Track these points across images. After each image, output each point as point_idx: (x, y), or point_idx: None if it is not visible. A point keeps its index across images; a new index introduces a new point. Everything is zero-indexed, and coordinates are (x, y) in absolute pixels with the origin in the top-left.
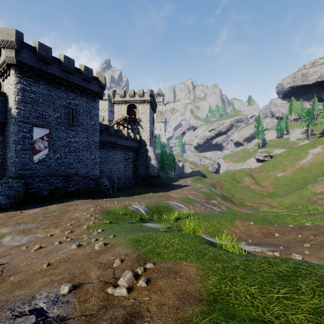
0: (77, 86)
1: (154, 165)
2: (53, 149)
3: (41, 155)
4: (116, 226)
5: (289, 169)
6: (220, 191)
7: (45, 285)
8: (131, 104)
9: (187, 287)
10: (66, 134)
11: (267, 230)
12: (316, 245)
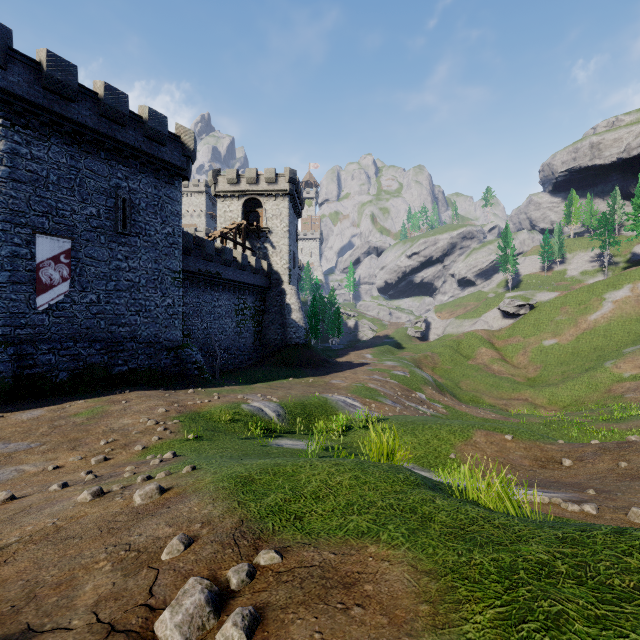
0: (133, 151)
1: (297, 323)
2: (81, 282)
3: (53, 295)
4: (210, 445)
5: (567, 331)
6: (432, 374)
7: None
8: (252, 199)
9: None
10: (109, 253)
11: (543, 451)
12: None
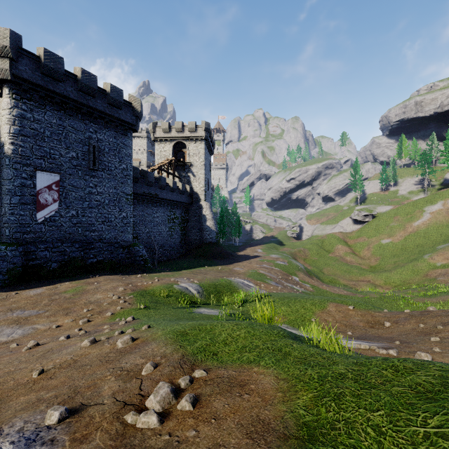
0: (100, 113)
1: (210, 228)
2: (66, 203)
3: (48, 211)
4: (155, 312)
5: (398, 233)
6: (304, 263)
7: (25, 407)
8: (179, 142)
9: (261, 412)
10: (84, 183)
11: (373, 317)
12: (448, 339)
